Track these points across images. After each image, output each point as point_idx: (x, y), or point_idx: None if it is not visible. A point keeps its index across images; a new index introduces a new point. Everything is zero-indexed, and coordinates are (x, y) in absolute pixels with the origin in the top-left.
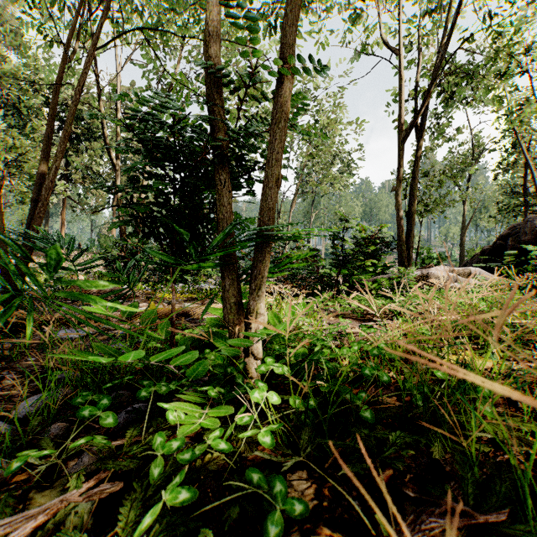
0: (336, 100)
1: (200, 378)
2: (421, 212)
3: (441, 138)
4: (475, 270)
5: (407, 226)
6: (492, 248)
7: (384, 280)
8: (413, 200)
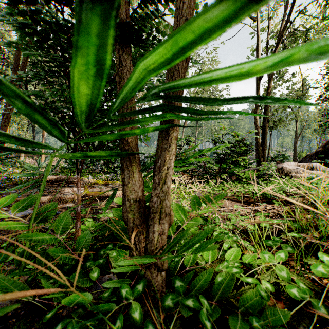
0: (212, 57)
1: (101, 277)
2: (271, 126)
3: (281, 80)
4: (315, 165)
5: (262, 136)
6: (323, 150)
7: (251, 172)
8: (266, 119)
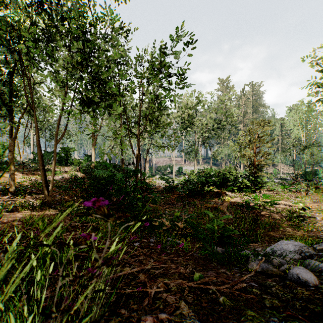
0: None
1: None
2: None
3: None
4: None
5: None
6: None
7: None
8: None
